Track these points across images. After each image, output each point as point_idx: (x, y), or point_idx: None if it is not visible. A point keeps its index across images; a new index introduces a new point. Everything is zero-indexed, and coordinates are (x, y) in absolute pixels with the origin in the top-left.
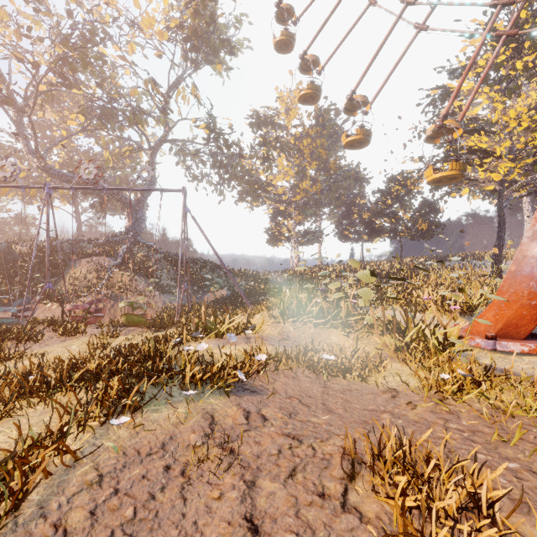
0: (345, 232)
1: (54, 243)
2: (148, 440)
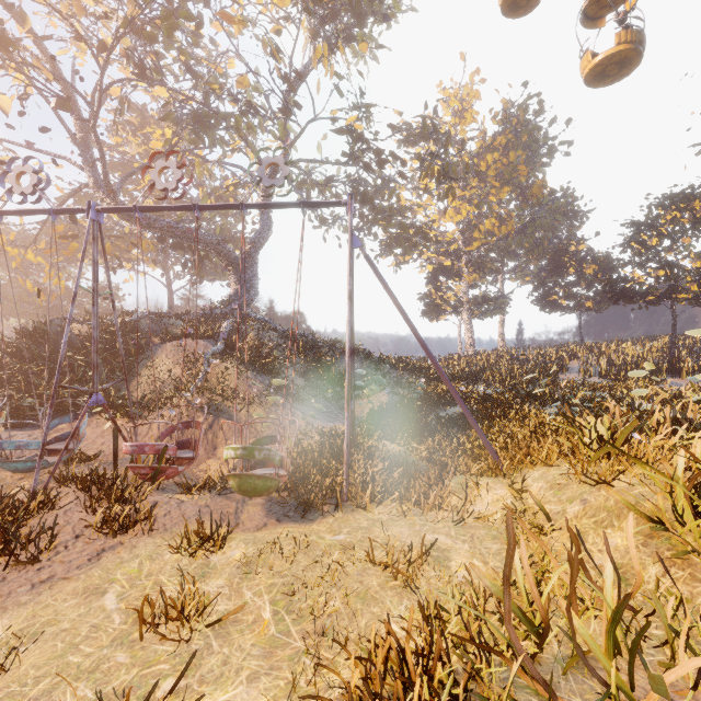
0: (552, 296)
1: (128, 319)
2: None
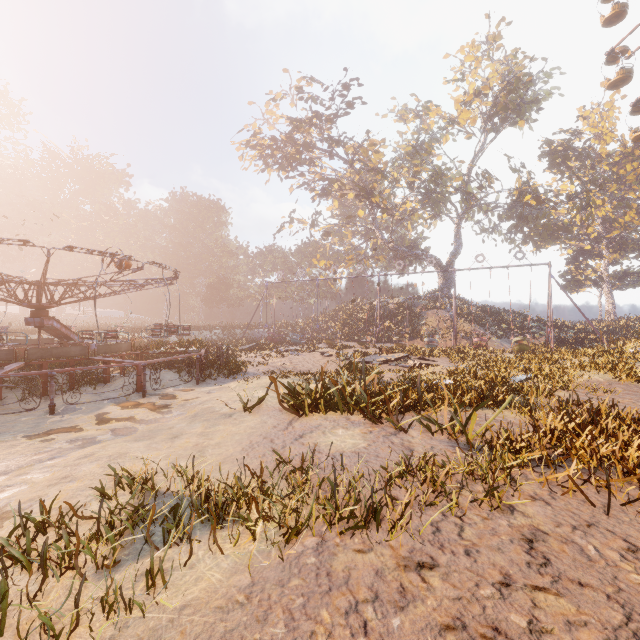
0: None
1: (402, 301)
2: None
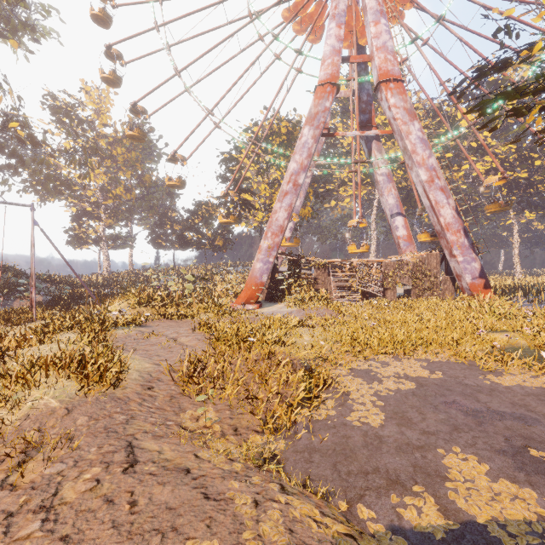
0: (159, 239)
1: None
2: (122, 337)
